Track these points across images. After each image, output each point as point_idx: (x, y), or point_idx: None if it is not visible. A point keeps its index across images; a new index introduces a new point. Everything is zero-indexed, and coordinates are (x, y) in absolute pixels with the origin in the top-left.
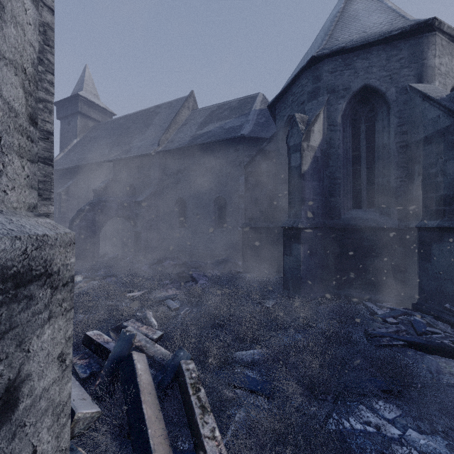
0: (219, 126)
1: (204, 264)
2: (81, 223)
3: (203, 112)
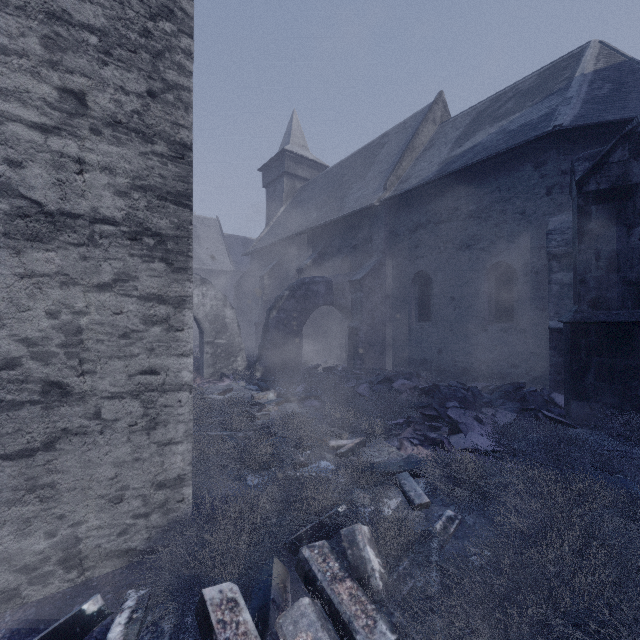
0: (497, 130)
1: (472, 393)
2: (278, 316)
3: (461, 120)
